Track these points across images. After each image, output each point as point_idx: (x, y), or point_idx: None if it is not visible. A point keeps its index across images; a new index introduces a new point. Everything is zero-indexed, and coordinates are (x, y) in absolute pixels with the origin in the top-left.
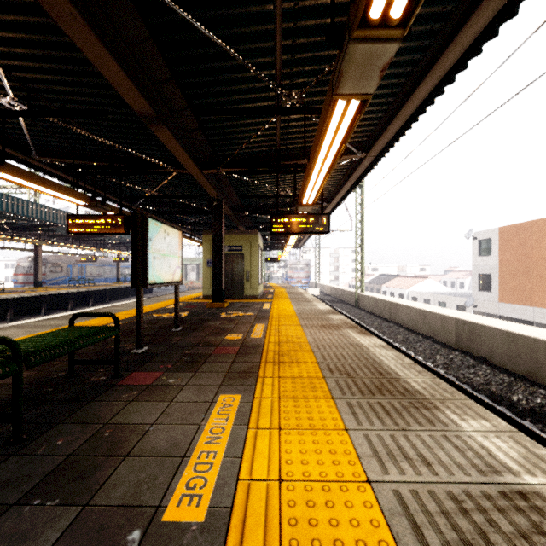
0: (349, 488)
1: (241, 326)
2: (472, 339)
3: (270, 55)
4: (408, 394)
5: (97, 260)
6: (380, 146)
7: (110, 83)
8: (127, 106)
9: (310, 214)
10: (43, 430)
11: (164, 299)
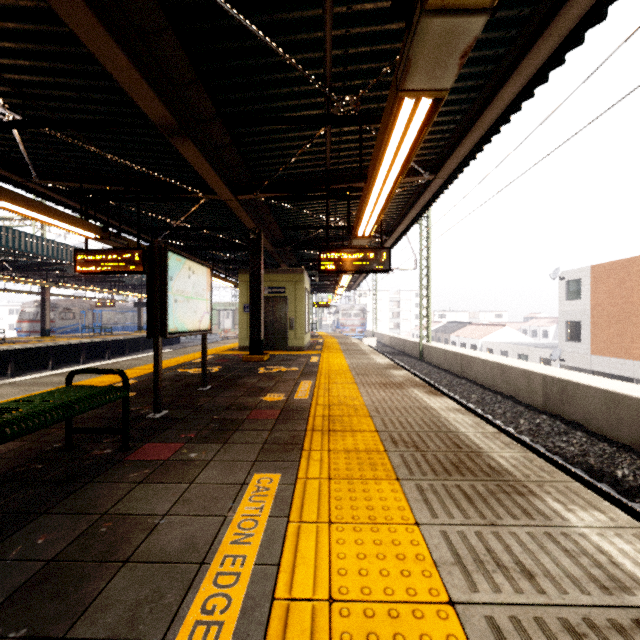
0: (425, 613)
1: (283, 384)
2: (563, 400)
3: (317, 50)
4: (494, 474)
5: (116, 305)
6: (452, 165)
7: (119, 83)
8: (144, 115)
9: (367, 248)
10: (21, 523)
11: (192, 351)
